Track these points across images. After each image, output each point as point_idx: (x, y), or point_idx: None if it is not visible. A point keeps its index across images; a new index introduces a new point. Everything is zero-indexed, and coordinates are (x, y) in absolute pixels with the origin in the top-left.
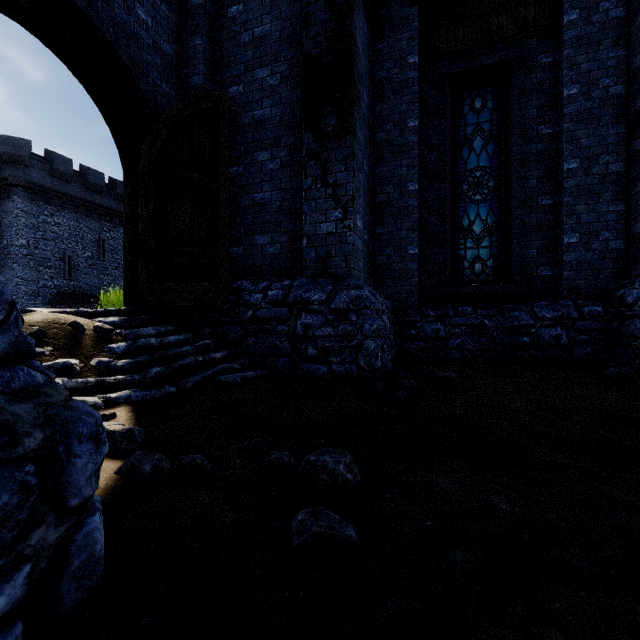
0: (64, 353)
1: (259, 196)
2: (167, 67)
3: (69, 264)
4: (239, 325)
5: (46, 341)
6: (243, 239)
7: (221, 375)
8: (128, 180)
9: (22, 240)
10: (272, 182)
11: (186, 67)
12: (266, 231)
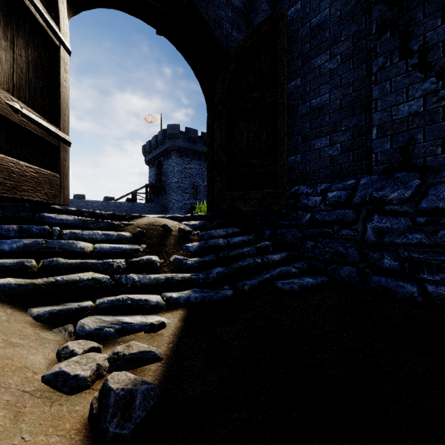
0: (152, 250)
1: (316, 101)
2: (236, 17)
3: (196, 190)
4: (296, 228)
5: (143, 240)
6: (300, 147)
7: (278, 279)
8: (209, 115)
9: (175, 179)
10: (331, 82)
11: (251, 13)
12: (324, 134)
